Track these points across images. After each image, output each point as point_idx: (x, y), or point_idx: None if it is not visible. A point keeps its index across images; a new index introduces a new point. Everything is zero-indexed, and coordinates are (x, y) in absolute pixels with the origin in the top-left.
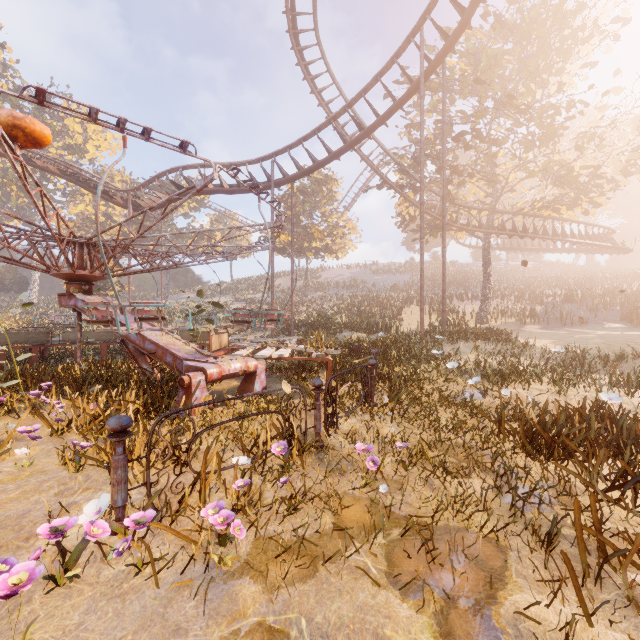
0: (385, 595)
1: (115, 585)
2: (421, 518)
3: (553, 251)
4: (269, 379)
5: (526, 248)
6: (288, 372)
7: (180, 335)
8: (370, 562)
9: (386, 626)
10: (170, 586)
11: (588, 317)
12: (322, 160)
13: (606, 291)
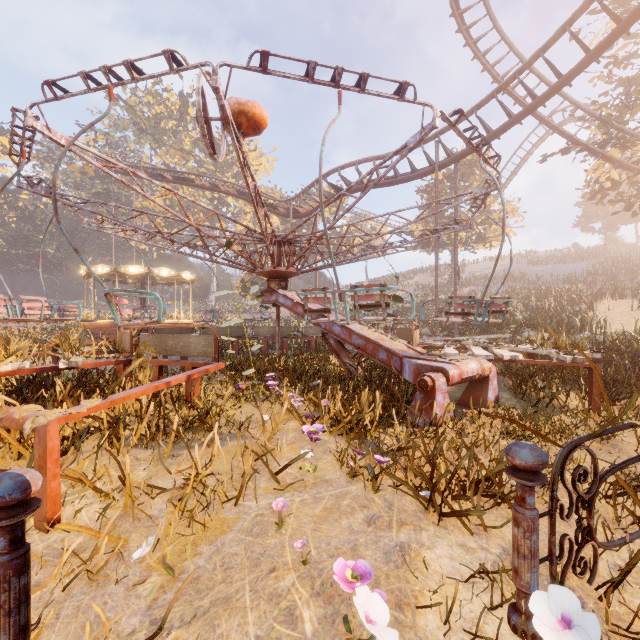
0: None
1: None
2: None
3: None
4: None
5: None
6: (499, 378)
7: None
8: None
9: None
10: None
11: None
12: (499, 127)
13: None
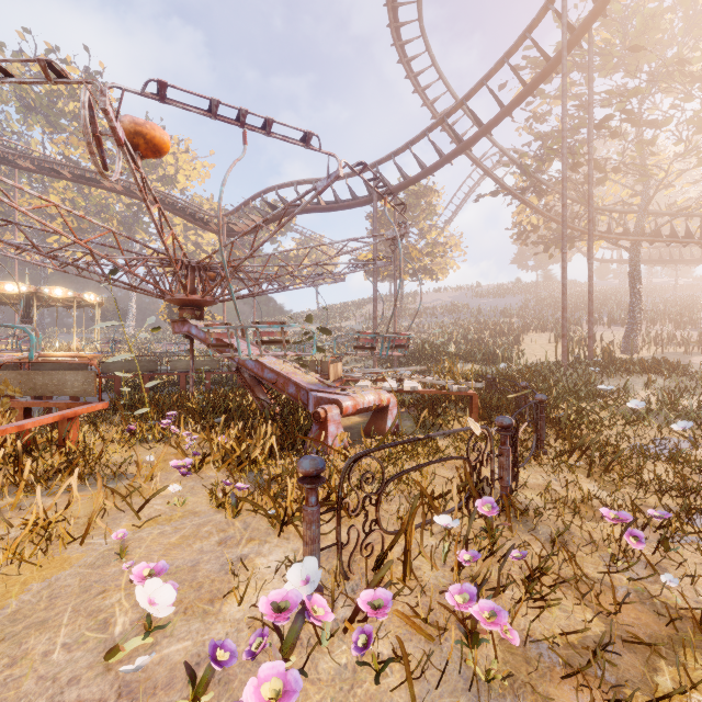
0: None
1: (344, 688)
2: None
3: None
4: None
5: (682, 259)
6: (412, 408)
7: None
8: None
9: None
10: (421, 701)
11: None
12: (432, 165)
13: None
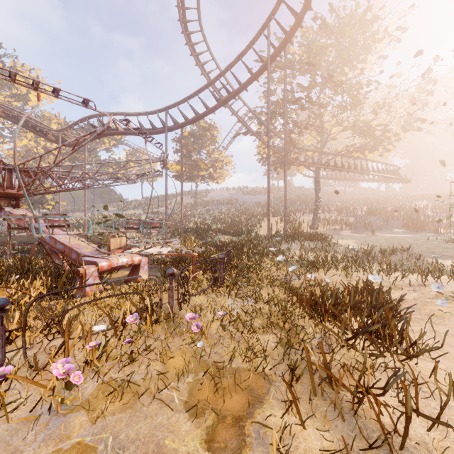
0: (177, 417)
1: None
2: (224, 363)
3: (363, 180)
4: (154, 269)
5: (345, 178)
6: (169, 264)
7: (93, 238)
8: (176, 395)
9: (167, 438)
10: (21, 421)
11: (382, 225)
12: (202, 113)
13: (395, 208)
